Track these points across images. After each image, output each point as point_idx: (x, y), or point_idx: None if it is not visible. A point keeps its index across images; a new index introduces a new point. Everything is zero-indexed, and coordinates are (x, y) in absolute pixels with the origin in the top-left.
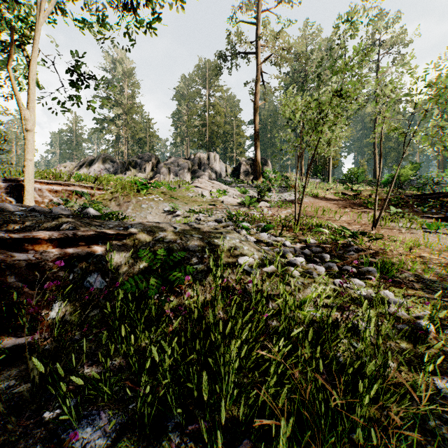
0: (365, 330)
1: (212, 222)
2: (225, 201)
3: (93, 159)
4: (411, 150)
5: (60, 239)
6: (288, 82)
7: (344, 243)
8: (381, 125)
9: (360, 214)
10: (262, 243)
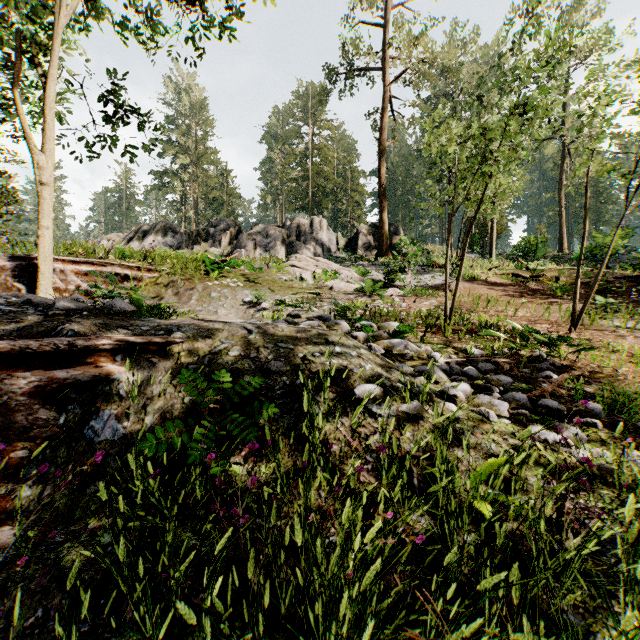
0: (611, 542)
1: (313, 320)
2: (334, 288)
3: (148, 228)
4: (616, 210)
5: (44, 354)
6: (429, 110)
7: (530, 355)
8: (587, 163)
9: (547, 307)
10: (394, 356)
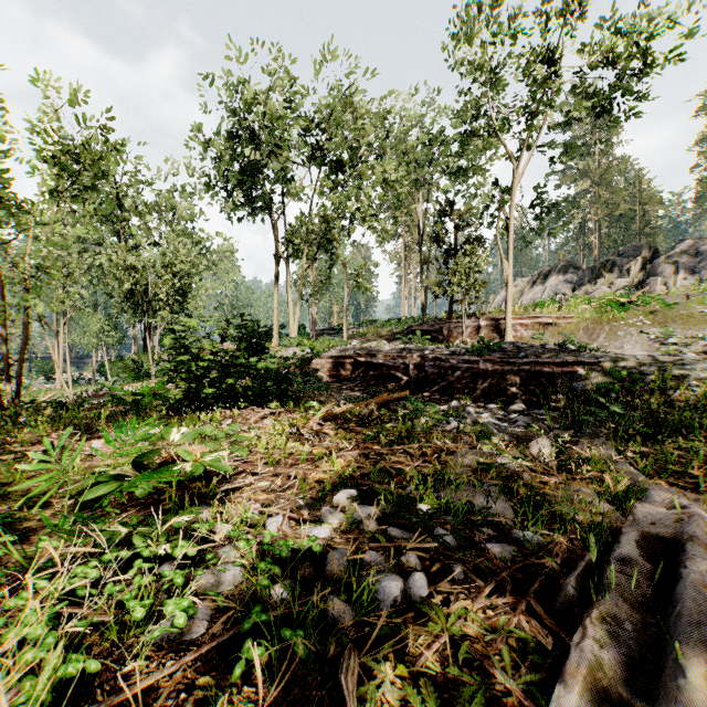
0: None
1: (694, 353)
2: None
3: (548, 270)
4: None
5: (559, 363)
6: None
7: None
8: None
9: None
10: None
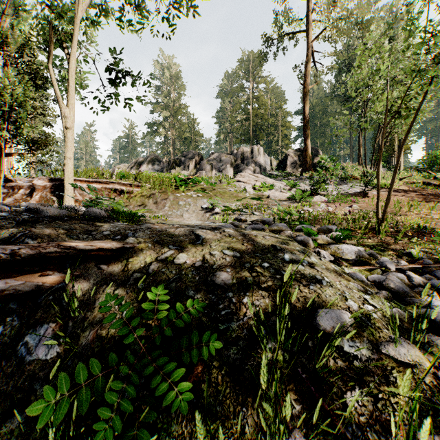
0: None
1: (257, 223)
2: (271, 196)
3: (142, 159)
4: None
5: None
6: (344, 58)
7: None
8: None
9: None
10: (338, 260)
